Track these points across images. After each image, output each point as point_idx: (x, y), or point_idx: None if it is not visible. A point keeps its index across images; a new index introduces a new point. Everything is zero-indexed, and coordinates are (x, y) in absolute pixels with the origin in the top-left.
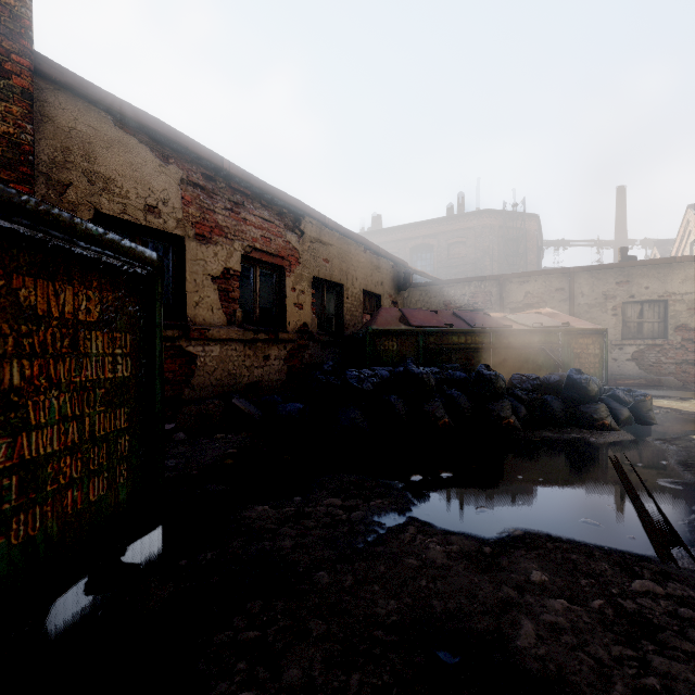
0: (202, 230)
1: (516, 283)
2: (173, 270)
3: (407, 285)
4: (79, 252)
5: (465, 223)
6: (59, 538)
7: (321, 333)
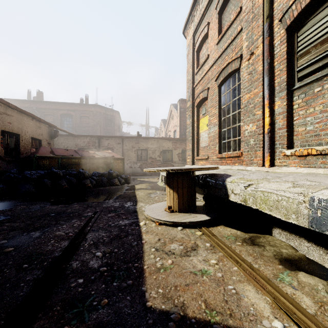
0: None
1: (105, 139)
2: None
3: (56, 136)
4: None
5: (88, 108)
6: None
7: (7, 157)
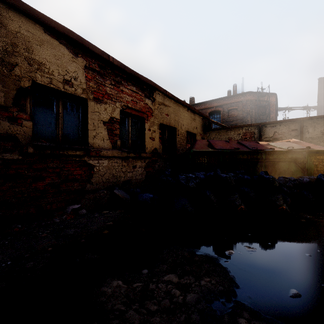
0: (97, 95)
1: (268, 127)
2: (81, 118)
3: (209, 128)
4: None
5: (237, 99)
6: None
7: (164, 154)
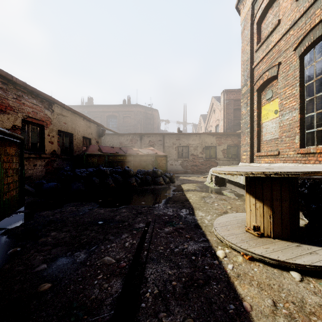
0: (1, 107)
1: (146, 137)
2: None
3: (103, 135)
4: (12, 140)
5: (130, 108)
6: (11, 200)
7: (63, 155)
